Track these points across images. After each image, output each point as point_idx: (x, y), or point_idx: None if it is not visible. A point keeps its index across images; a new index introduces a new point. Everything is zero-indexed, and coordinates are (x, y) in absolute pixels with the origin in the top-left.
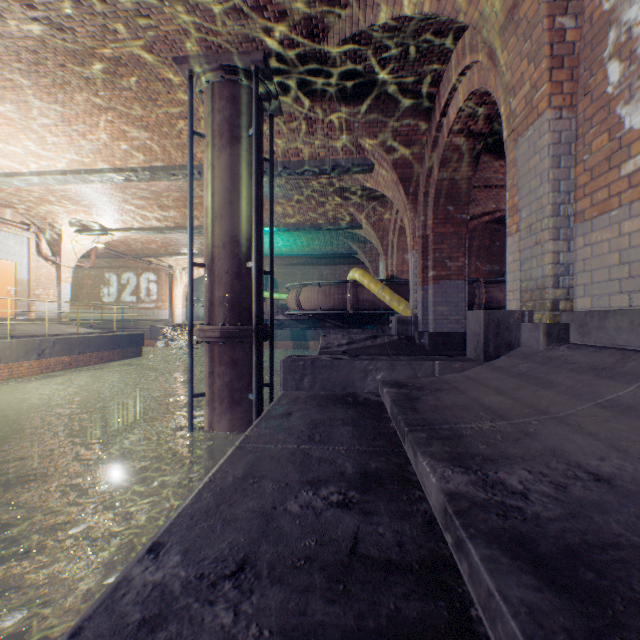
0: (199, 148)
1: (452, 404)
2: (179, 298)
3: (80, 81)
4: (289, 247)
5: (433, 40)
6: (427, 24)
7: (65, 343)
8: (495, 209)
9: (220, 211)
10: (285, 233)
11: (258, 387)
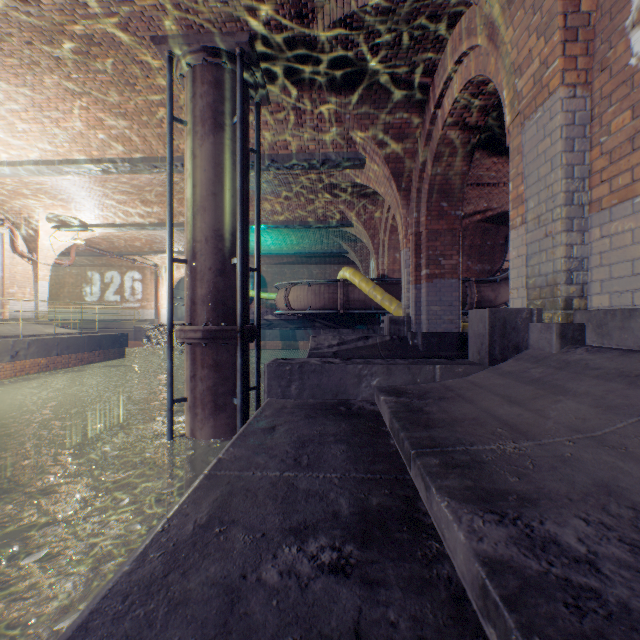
0: (182, 138)
1: (462, 417)
2: (165, 297)
3: (50, 61)
4: (278, 245)
5: (429, 25)
6: (423, 6)
7: (41, 344)
8: (487, 208)
9: (202, 203)
10: (274, 231)
11: (243, 391)
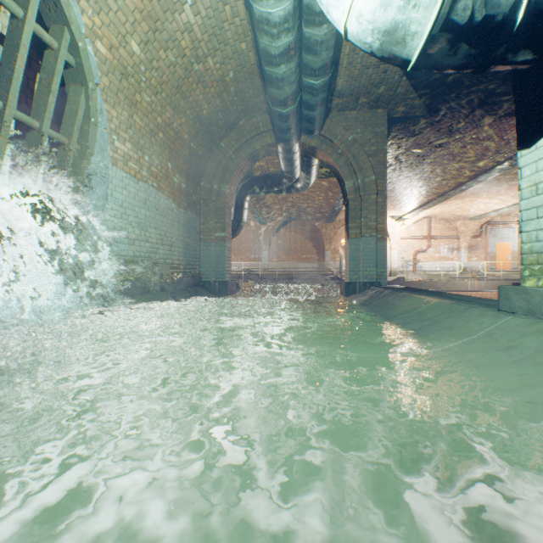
0: None
1: None
2: None
3: (500, 185)
4: None
5: None
6: None
7: None
8: None
9: None
10: None
11: None
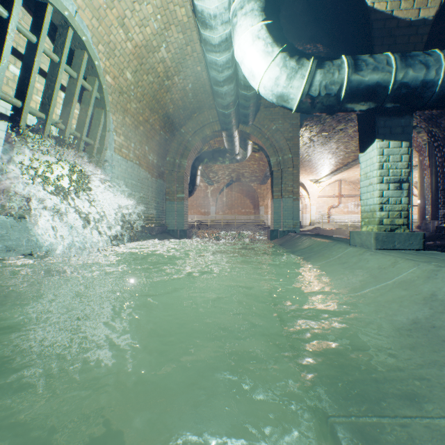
0: None
1: None
2: None
3: None
4: None
5: None
6: None
7: None
8: None
9: (418, 189)
10: None
11: None
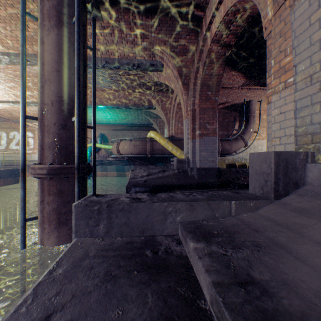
0: None
1: None
2: None
3: None
4: (114, 119)
5: None
6: None
7: None
8: (226, 101)
9: (49, 76)
10: (111, 110)
11: None
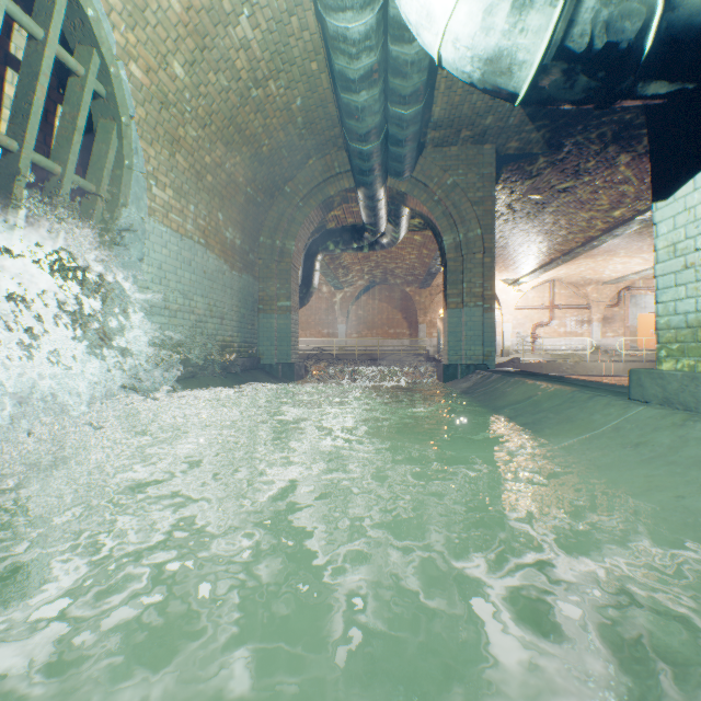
0: None
1: None
2: None
3: (642, 240)
4: None
5: None
6: None
7: None
8: None
9: None
10: None
11: None
